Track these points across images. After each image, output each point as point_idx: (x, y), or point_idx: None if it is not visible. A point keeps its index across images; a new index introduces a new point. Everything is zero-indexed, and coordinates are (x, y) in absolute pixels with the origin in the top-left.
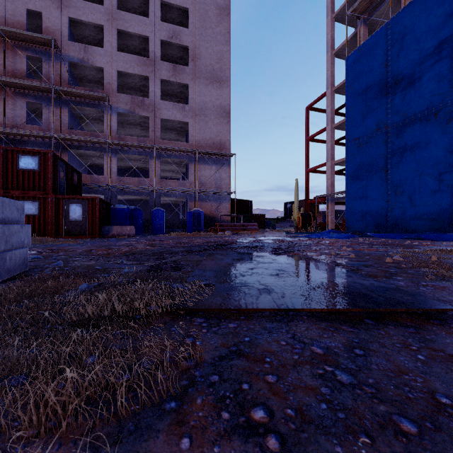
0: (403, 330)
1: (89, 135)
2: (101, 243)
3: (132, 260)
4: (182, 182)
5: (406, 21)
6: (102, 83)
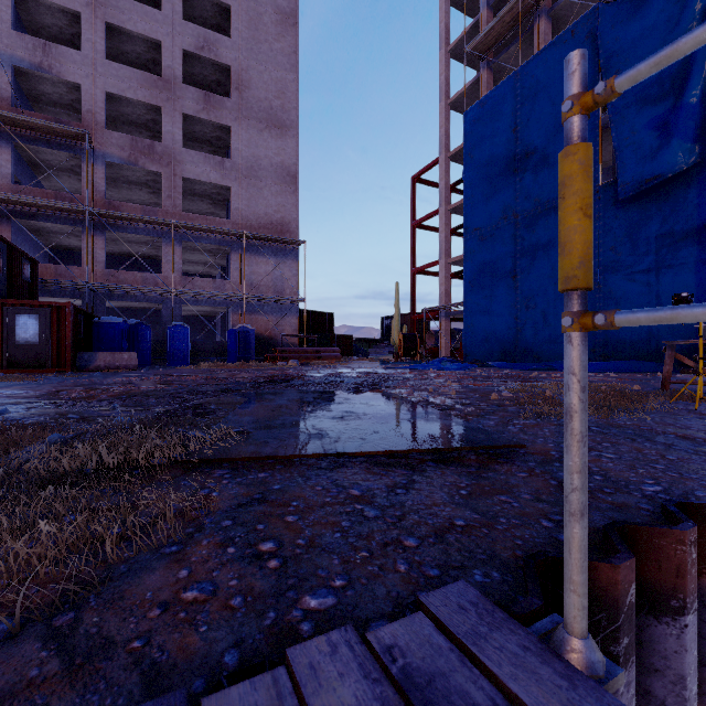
0: (464, 470)
1: (53, 197)
2: (76, 381)
3: (132, 405)
4: (220, 282)
5: (539, 73)
6: (77, 110)
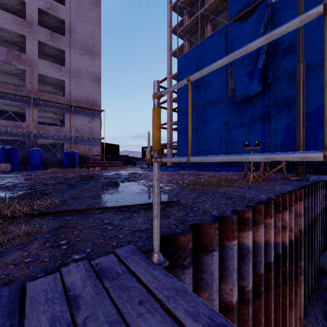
0: None
1: None
2: None
3: (6, 191)
4: (59, 128)
5: (207, 46)
6: None
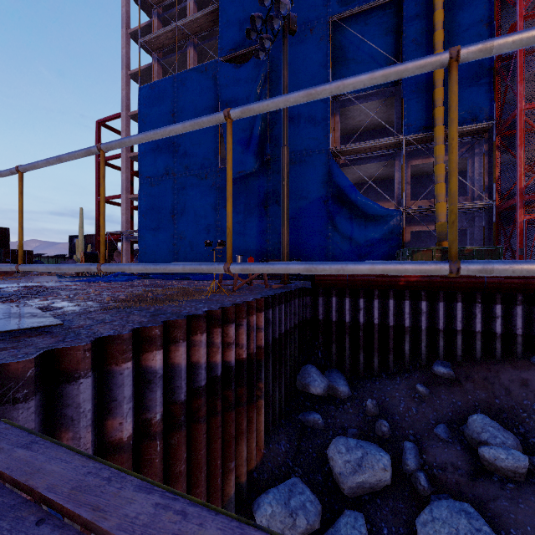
0: (8, 342)
1: None
2: None
3: None
4: None
5: (188, 84)
6: None
